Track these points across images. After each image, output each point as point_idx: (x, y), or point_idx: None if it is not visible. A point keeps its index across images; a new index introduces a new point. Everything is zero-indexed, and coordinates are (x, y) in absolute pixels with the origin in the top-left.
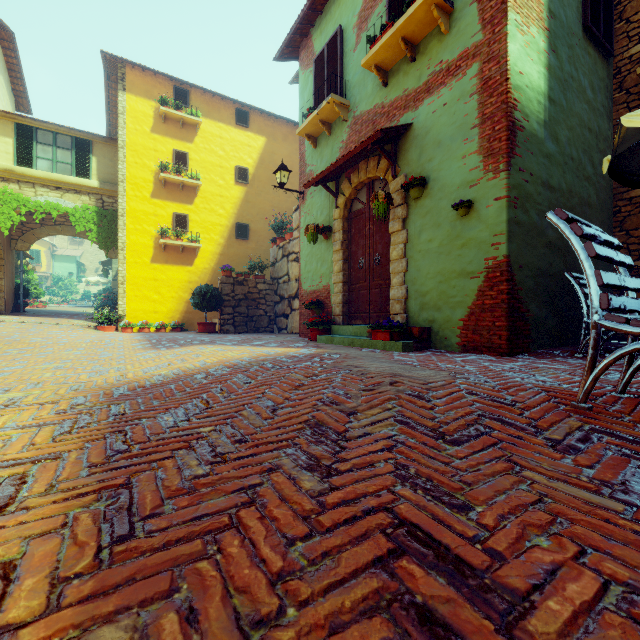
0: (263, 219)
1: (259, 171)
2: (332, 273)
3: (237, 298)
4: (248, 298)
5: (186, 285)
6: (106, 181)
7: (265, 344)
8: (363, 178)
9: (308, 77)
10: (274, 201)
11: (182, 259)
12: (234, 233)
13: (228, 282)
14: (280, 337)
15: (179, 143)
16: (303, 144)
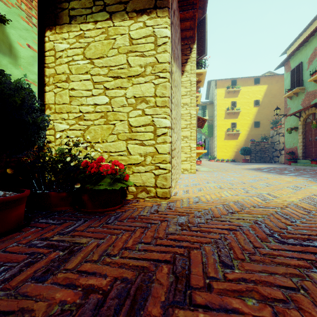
0: (266, 118)
1: (264, 99)
2: (298, 142)
3: (256, 150)
4: (261, 150)
5: (235, 146)
6: (210, 116)
7: (272, 165)
8: (310, 112)
9: (288, 75)
10: (271, 109)
11: (234, 138)
12: (253, 125)
13: (253, 145)
14: (276, 164)
15: (233, 99)
16: (286, 98)
